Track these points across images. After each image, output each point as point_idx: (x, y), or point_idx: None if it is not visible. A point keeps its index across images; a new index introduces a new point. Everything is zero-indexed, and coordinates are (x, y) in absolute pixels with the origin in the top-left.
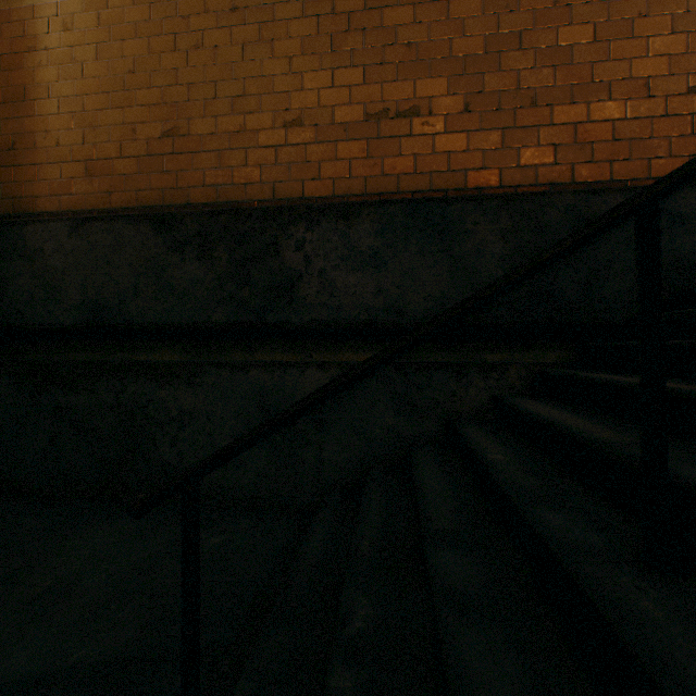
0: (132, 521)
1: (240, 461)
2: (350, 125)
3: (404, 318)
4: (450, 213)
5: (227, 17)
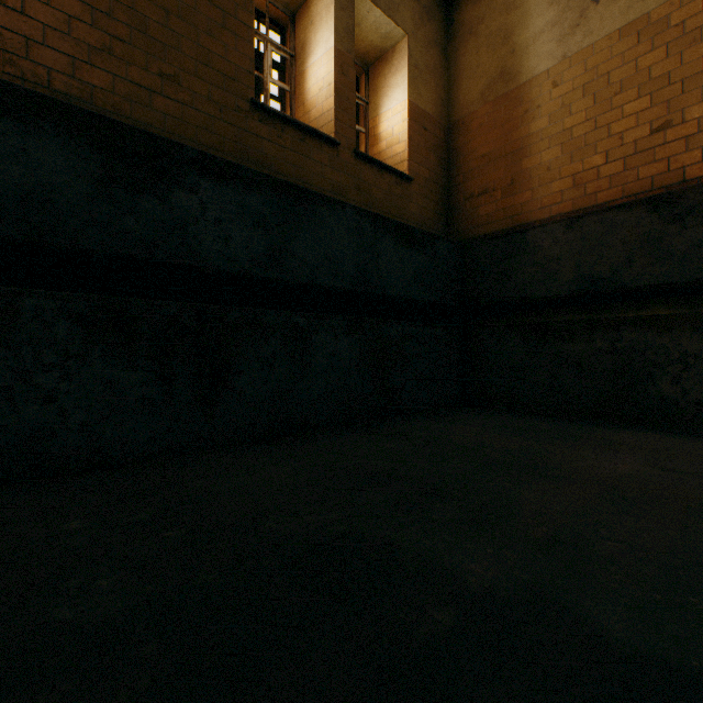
0: (653, 433)
1: None
2: None
3: None
4: None
5: None
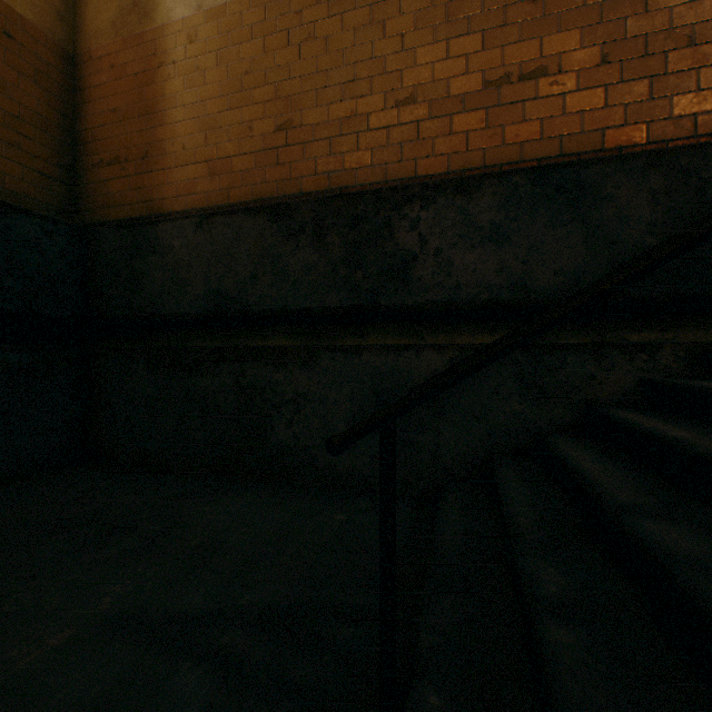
0: (256, 495)
1: (354, 444)
2: (467, 96)
3: (530, 295)
4: (586, 178)
5: (338, 5)
